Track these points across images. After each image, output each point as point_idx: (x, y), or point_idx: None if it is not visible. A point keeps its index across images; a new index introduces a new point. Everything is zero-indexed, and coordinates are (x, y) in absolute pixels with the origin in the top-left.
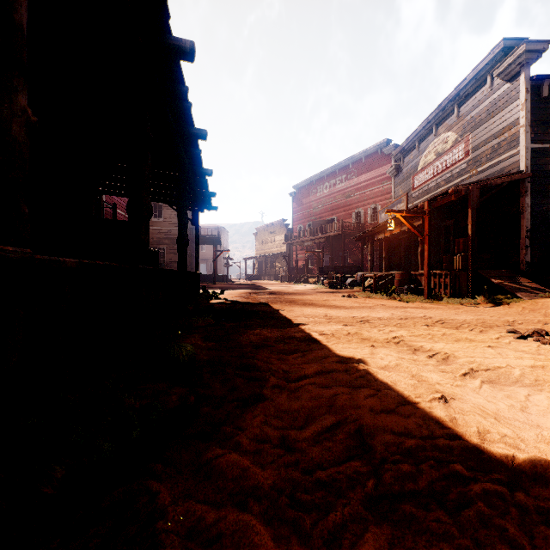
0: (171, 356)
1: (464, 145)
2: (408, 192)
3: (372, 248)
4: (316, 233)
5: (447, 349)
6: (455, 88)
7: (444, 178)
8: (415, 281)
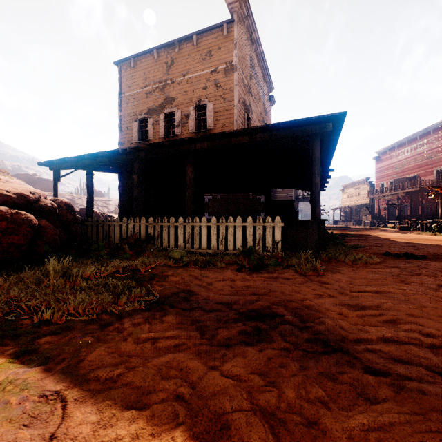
0: (335, 236)
1: None
2: None
3: (441, 202)
4: (396, 189)
5: (409, 242)
6: None
7: None
8: None
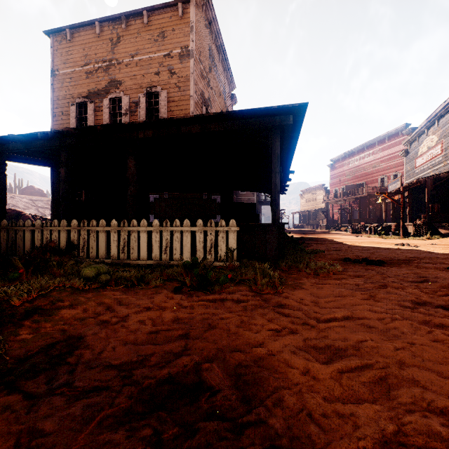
0: (295, 240)
1: (440, 146)
2: (412, 169)
3: (386, 207)
4: (347, 195)
5: (363, 245)
6: (433, 112)
7: (431, 164)
8: (405, 229)
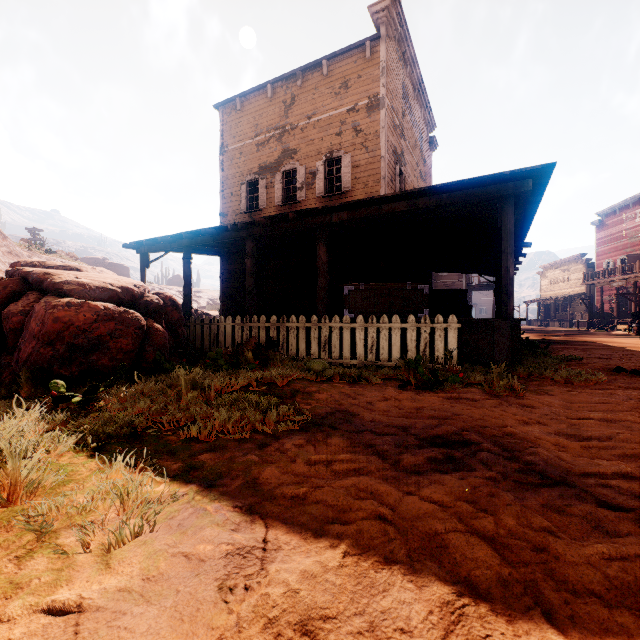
0: (533, 343)
1: None
2: None
3: None
4: (631, 271)
5: None
6: None
7: None
8: None
